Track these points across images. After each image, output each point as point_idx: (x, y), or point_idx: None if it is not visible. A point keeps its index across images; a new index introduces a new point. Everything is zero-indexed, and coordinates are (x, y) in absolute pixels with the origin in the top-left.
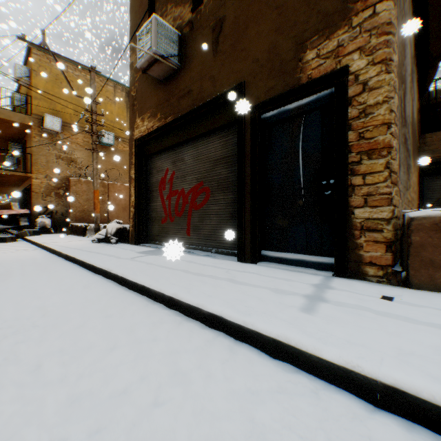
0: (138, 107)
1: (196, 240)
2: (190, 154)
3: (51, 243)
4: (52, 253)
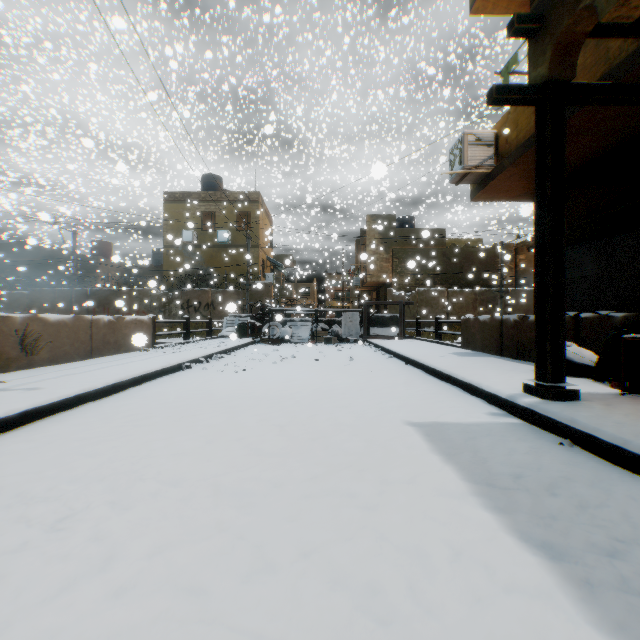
0: None
1: None
2: None
3: None
4: None
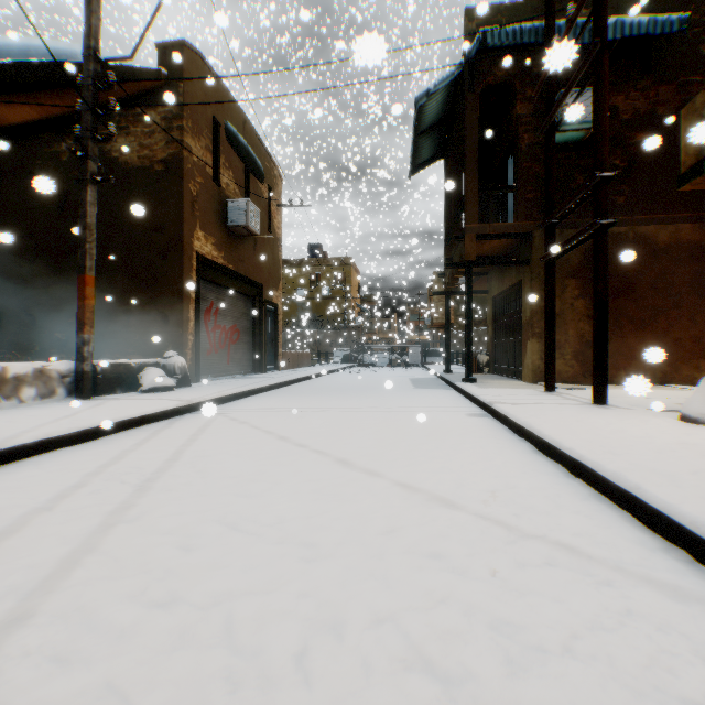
0: (201, 217)
1: (233, 367)
2: (230, 299)
3: (199, 397)
4: (241, 398)
